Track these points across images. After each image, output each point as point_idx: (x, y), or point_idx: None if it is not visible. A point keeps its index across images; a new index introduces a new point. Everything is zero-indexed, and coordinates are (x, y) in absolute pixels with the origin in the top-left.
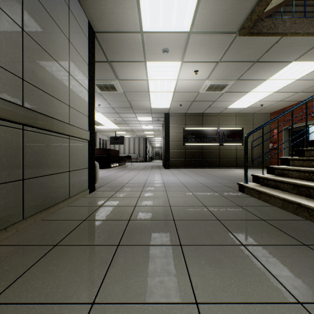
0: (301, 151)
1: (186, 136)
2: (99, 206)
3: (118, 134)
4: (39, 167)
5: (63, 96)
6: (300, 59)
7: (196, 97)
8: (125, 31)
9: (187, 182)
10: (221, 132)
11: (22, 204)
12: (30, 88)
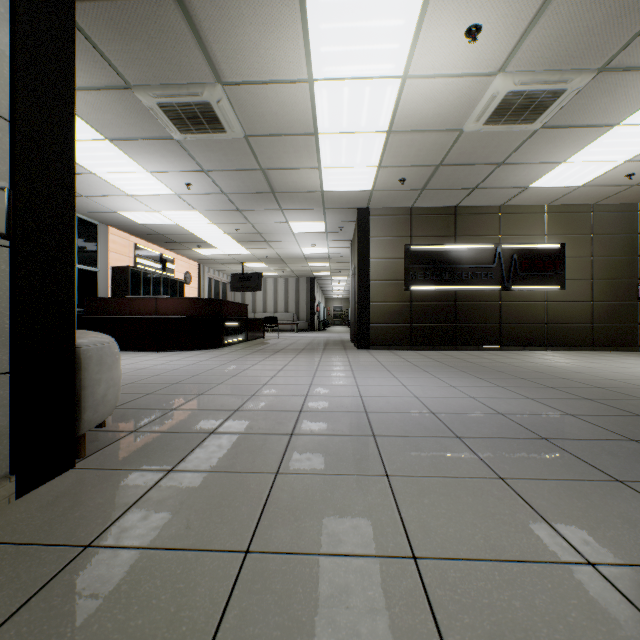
0: None
1: (412, 265)
2: None
3: (251, 269)
4: None
5: None
6: None
7: (451, 152)
8: None
9: (447, 407)
10: (505, 255)
11: None
12: None
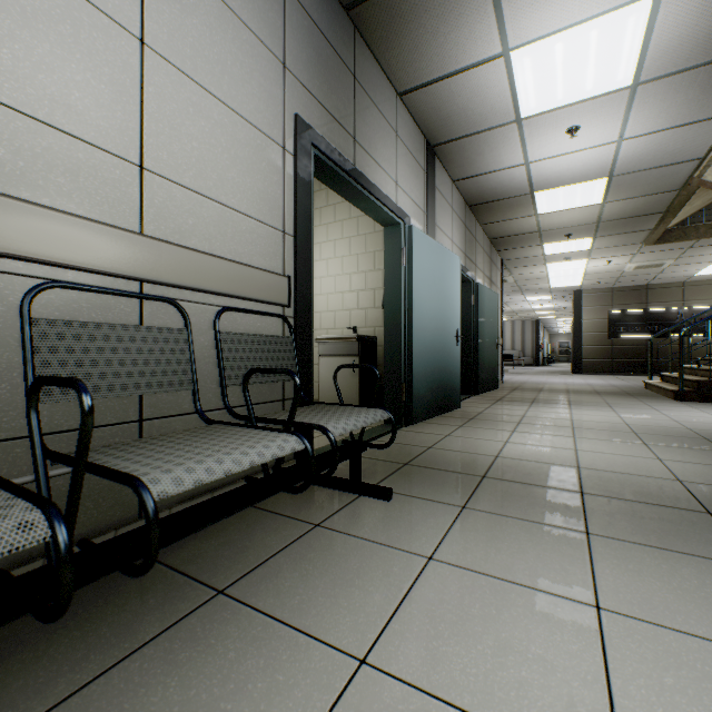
0: None
1: (612, 323)
2: (517, 387)
3: None
4: None
5: None
6: None
7: (623, 274)
8: (528, 257)
9: (594, 383)
10: (687, 314)
11: None
12: None
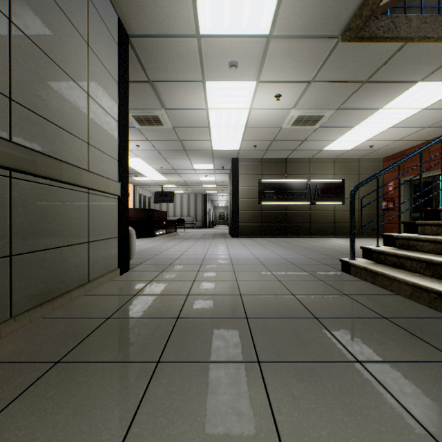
0: (434, 212)
1: (262, 191)
2: (134, 295)
3: (166, 189)
4: (37, 236)
5: (78, 129)
6: (429, 78)
7: (278, 135)
8: (173, 35)
9: (264, 257)
10: (313, 185)
11: (10, 295)
12: (23, 113)
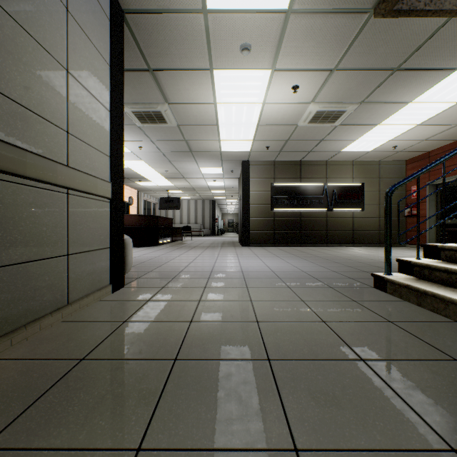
0: None
1: (275, 196)
2: (123, 321)
3: (172, 195)
4: None
5: (52, 112)
6: None
7: (293, 134)
8: (176, 10)
9: (280, 270)
10: (330, 190)
11: None
12: None
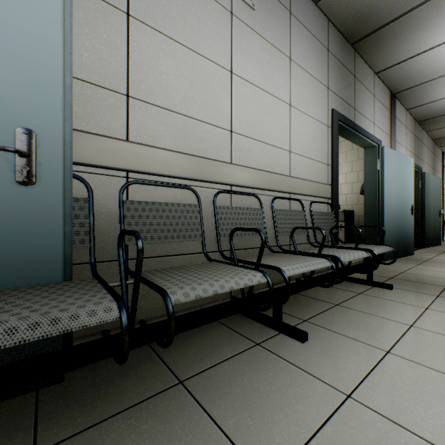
0: None
1: None
2: None
3: None
4: None
5: None
6: None
7: None
8: None
9: None
10: None
11: None
12: None
